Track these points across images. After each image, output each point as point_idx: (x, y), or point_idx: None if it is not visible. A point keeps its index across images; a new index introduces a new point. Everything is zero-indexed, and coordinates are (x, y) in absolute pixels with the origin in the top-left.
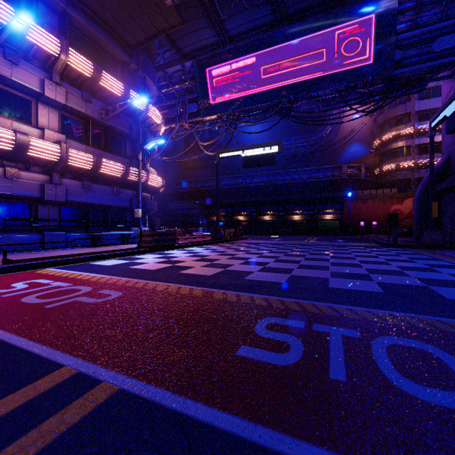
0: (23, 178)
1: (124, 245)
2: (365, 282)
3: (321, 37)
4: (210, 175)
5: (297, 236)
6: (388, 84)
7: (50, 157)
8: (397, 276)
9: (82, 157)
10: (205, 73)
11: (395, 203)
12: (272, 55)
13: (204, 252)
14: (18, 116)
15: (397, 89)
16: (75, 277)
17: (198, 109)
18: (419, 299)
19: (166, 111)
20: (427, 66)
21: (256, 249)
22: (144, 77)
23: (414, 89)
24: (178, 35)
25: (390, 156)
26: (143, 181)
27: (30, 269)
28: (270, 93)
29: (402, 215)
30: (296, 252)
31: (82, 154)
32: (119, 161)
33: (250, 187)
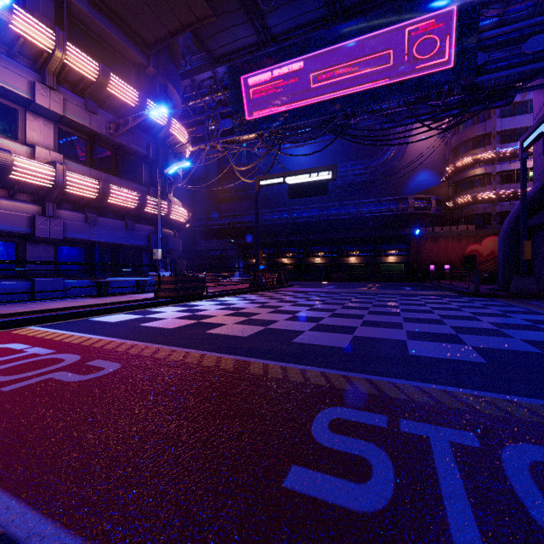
0: (6, 208)
1: (139, 295)
2: (457, 347)
3: (386, 36)
4: (248, 208)
5: (354, 282)
6: (468, 94)
7: (41, 182)
8: (496, 337)
9: (84, 182)
10: (242, 81)
11: (472, 243)
12: (325, 58)
13: (240, 304)
14: (1, 129)
15: (479, 101)
16: (63, 340)
17: (233, 126)
18: (541, 374)
19: (194, 129)
20: (517, 72)
21: (305, 299)
22: (166, 85)
23: (500, 102)
24: (208, 33)
25: (466, 185)
26: (164, 214)
27: (5, 327)
28: (322, 106)
29: (481, 257)
30: (356, 304)
31: (84, 179)
32: (133, 188)
33: (297, 223)
